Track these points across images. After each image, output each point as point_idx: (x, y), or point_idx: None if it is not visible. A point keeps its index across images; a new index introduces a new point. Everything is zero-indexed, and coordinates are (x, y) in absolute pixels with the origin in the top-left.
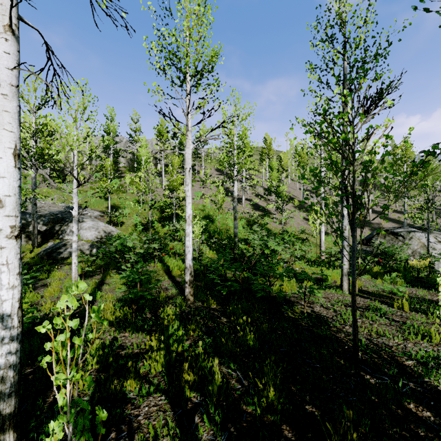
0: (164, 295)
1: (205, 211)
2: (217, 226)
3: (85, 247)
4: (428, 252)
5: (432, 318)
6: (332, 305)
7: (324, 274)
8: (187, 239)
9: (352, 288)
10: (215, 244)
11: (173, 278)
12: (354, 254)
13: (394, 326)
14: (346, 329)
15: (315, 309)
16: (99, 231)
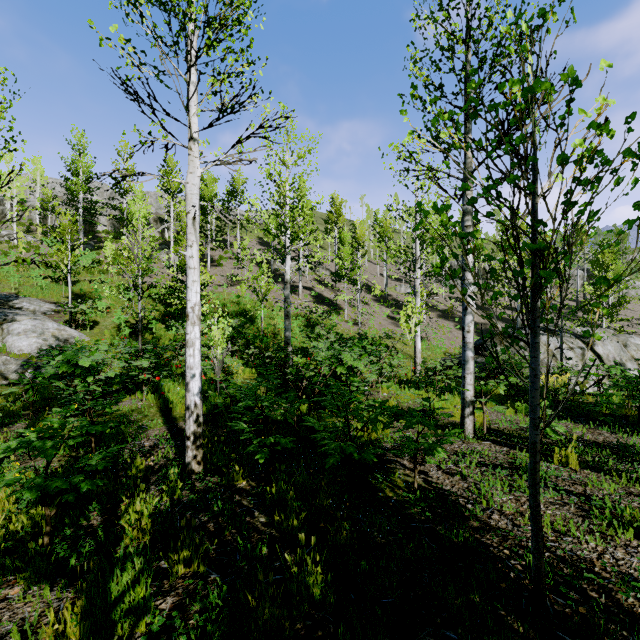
0: (142, 466)
1: (241, 305)
2: (259, 328)
3: (10, 368)
4: (561, 363)
5: (618, 480)
6: (455, 465)
7: (450, 415)
8: (190, 352)
9: (531, 456)
10: (255, 358)
11: (172, 423)
12: (536, 384)
13: (572, 507)
14: (495, 522)
15: (429, 477)
16: (46, 338)
